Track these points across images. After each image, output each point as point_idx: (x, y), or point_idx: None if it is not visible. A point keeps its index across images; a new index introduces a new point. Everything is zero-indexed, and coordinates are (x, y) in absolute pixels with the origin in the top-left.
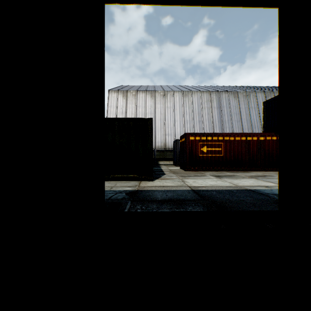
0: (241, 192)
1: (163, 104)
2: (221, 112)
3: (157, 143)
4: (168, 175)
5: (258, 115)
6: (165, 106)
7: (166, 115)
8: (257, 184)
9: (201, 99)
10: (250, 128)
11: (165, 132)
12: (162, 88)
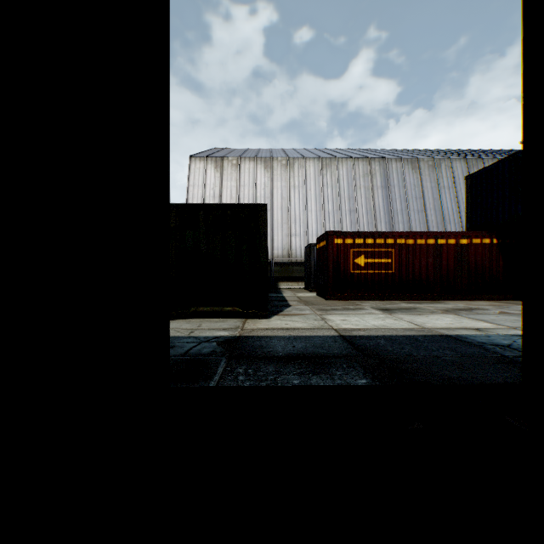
0: (432, 340)
1: (286, 182)
2: (390, 194)
3: (275, 250)
4: (296, 308)
5: (455, 200)
6: (290, 185)
7: (292, 201)
8: (460, 325)
9: (354, 173)
10: (442, 224)
11: (290, 231)
12: (284, 153)
